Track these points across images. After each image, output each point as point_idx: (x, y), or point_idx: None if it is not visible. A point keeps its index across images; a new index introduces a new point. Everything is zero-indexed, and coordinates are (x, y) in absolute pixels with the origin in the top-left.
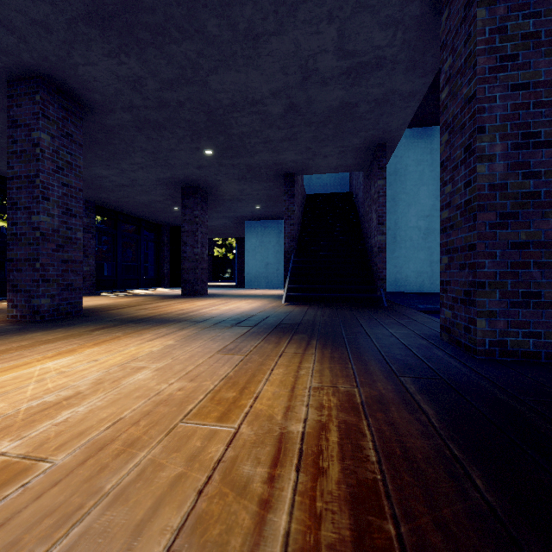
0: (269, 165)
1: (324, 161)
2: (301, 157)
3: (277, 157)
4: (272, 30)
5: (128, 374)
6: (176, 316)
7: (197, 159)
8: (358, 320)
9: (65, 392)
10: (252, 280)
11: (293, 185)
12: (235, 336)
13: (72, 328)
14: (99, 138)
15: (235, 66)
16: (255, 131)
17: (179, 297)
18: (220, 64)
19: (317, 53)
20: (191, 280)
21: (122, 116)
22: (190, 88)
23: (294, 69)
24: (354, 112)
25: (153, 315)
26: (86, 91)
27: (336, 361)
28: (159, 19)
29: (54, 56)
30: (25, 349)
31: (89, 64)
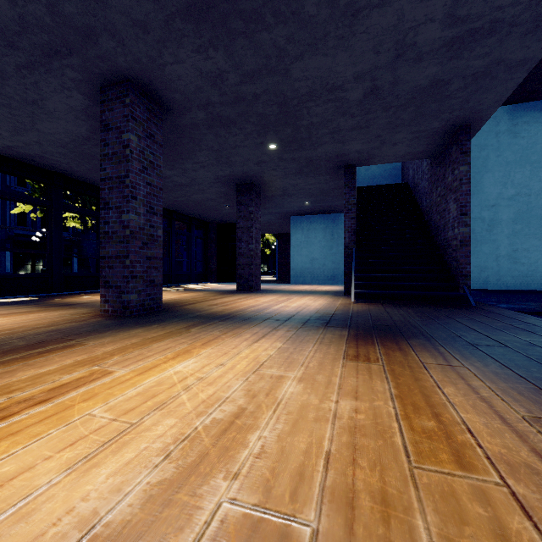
0: (331, 157)
1: (392, 150)
2: (367, 146)
3: (341, 148)
4: (377, 2)
5: (273, 385)
6: (254, 314)
7: (259, 154)
8: (461, 322)
9: (227, 407)
10: (297, 276)
11: (354, 177)
12: (342, 339)
13: (165, 324)
14: (170, 139)
15: (323, 50)
16: (326, 121)
17: (237, 293)
18: (308, 48)
19: (421, 23)
20: (246, 276)
21: (196, 114)
22: (270, 79)
23: (388, 46)
24: (444, 91)
25: (230, 311)
26: (168, 92)
27: (509, 379)
28: (257, 4)
29: (146, 57)
30: (141, 348)
31: (177, 62)
